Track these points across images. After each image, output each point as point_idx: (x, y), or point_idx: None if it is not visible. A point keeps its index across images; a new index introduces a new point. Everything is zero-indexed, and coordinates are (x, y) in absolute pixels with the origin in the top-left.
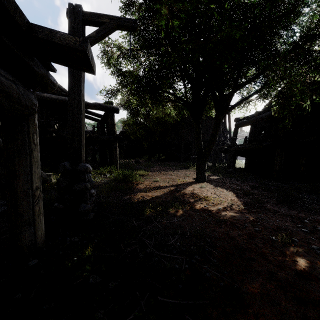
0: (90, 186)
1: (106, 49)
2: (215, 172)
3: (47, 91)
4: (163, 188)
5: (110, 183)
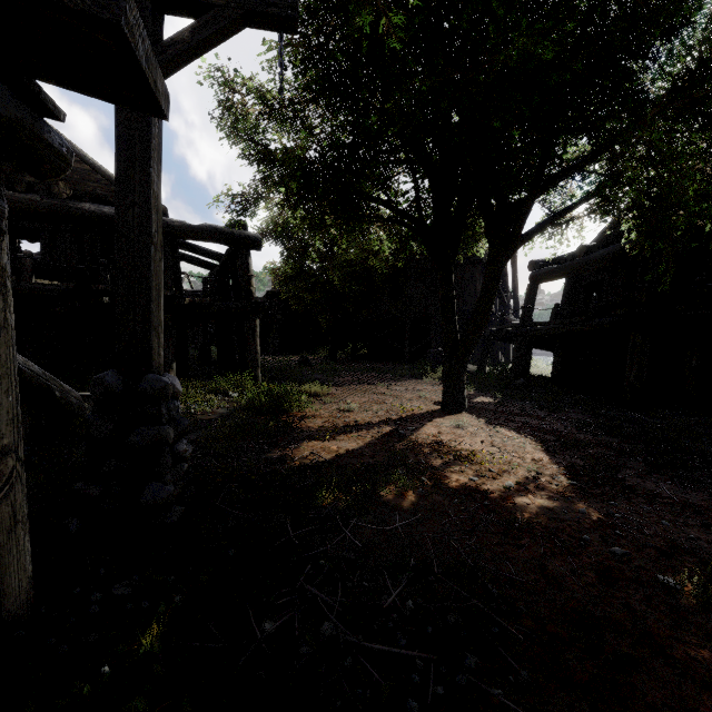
0: (175, 433)
1: (231, 98)
2: (486, 386)
3: (42, 175)
4: (365, 428)
5: (236, 416)
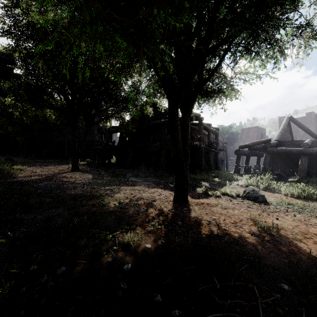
0: None
1: None
2: (91, 165)
3: None
4: (42, 175)
5: None
